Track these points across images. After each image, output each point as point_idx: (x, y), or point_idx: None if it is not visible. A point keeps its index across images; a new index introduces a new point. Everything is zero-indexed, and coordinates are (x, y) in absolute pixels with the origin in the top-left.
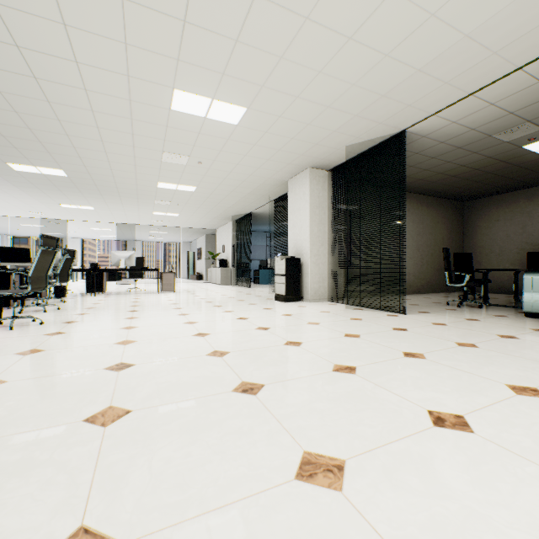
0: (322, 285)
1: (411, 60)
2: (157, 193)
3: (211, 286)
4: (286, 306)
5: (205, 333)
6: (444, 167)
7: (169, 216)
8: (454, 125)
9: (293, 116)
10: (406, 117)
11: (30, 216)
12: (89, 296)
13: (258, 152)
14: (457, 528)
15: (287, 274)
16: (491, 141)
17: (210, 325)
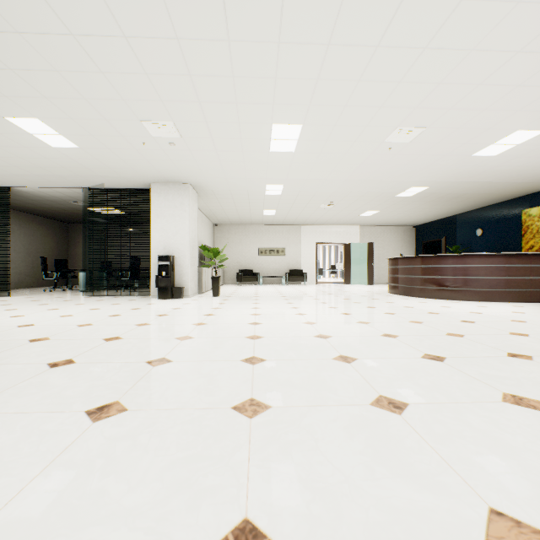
0: None
1: (9, 171)
2: None
3: None
4: None
5: None
6: (45, 205)
7: None
8: (43, 193)
9: None
10: (10, 183)
11: None
12: None
13: None
14: (4, 314)
15: None
16: (69, 202)
17: None
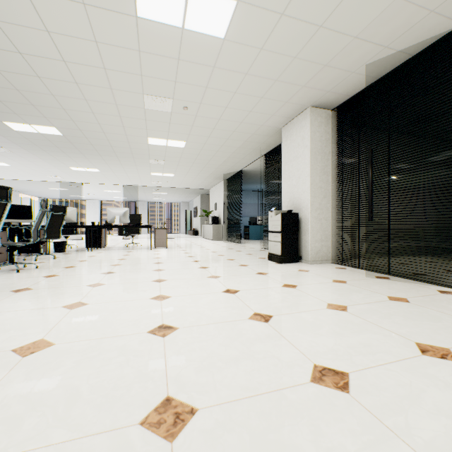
0: (324, 243)
1: None
2: (149, 151)
3: (204, 242)
4: (284, 270)
5: (170, 325)
6: None
7: (166, 176)
8: None
9: (301, 11)
10: None
11: (52, 180)
12: (87, 251)
13: (251, 85)
14: None
15: (283, 231)
16: None
17: (183, 305)
